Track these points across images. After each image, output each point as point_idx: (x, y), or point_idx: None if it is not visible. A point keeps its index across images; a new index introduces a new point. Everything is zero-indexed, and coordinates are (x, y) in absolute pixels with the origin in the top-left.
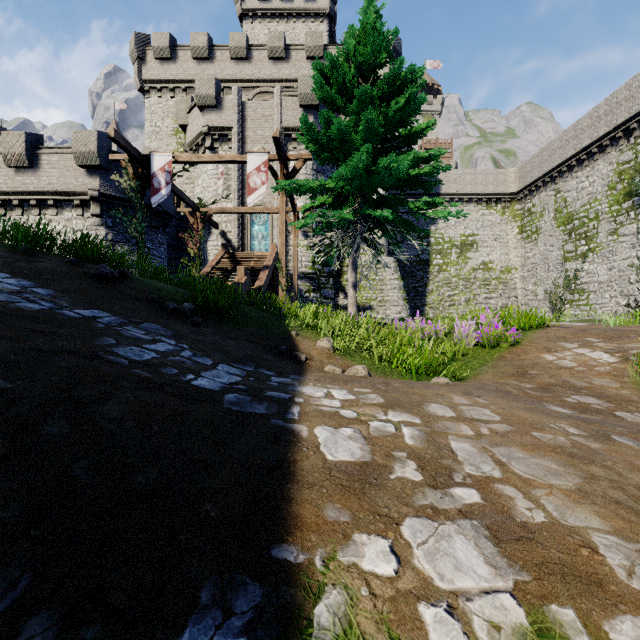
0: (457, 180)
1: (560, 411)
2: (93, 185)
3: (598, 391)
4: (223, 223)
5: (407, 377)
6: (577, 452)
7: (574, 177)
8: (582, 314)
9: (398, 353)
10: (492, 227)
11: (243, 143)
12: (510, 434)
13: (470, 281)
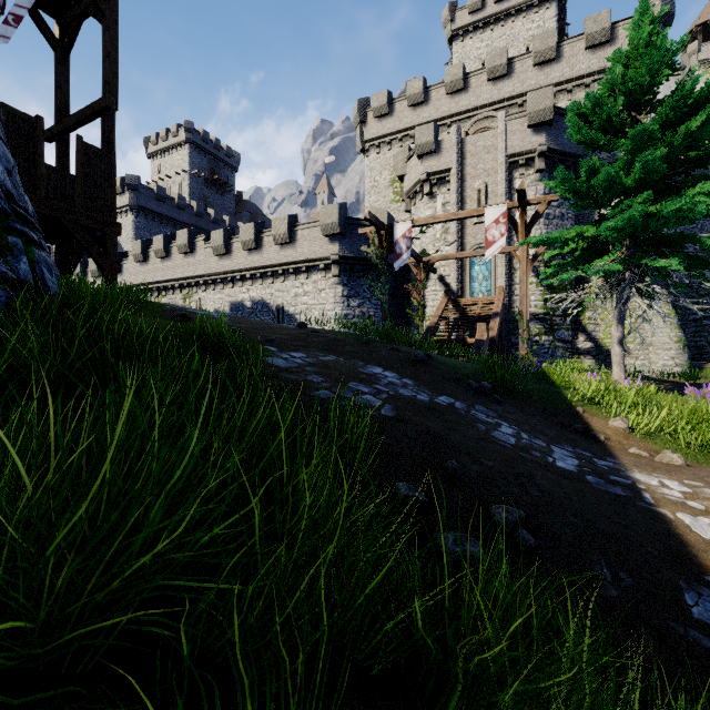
0: None
1: None
2: (334, 250)
3: None
4: (441, 267)
5: None
6: None
7: None
8: None
9: None
10: None
11: (462, 182)
12: None
13: None
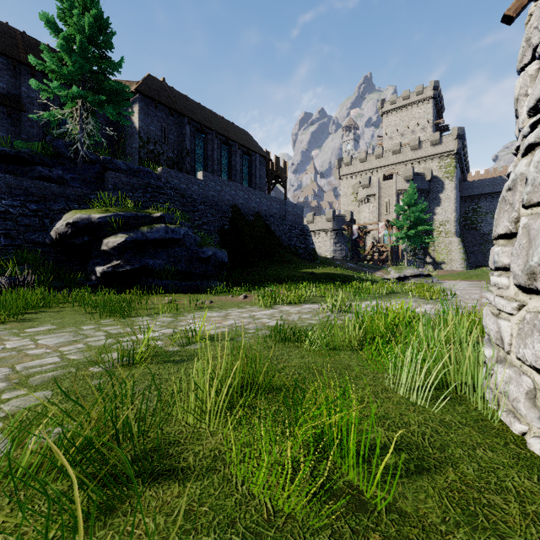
0: None
1: None
2: (330, 227)
3: None
4: (372, 231)
5: None
6: None
7: None
8: None
9: None
10: None
11: (380, 198)
12: None
13: None
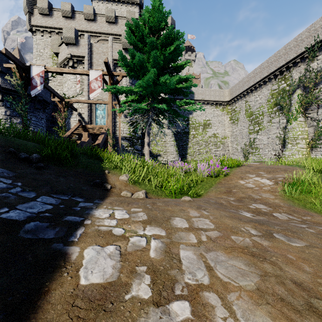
0: (202, 93)
1: (247, 216)
2: None
3: (265, 201)
4: (79, 108)
5: (170, 196)
6: (256, 251)
7: (253, 95)
8: (256, 158)
9: (165, 182)
10: (218, 117)
11: (91, 65)
12: (218, 239)
13: (208, 142)
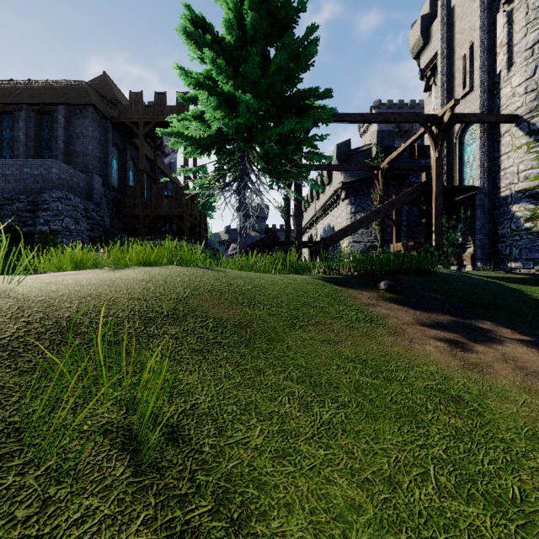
0: None
1: None
2: (342, 180)
3: None
4: None
5: None
6: None
7: None
8: None
9: None
10: None
11: (452, 57)
12: None
13: None
